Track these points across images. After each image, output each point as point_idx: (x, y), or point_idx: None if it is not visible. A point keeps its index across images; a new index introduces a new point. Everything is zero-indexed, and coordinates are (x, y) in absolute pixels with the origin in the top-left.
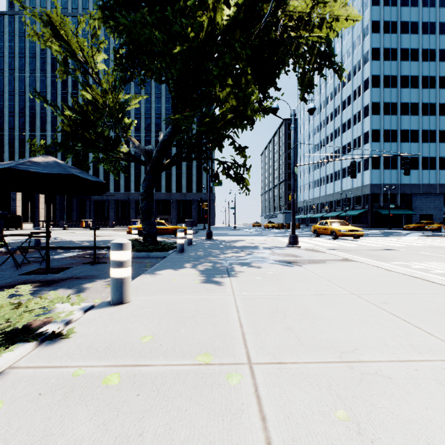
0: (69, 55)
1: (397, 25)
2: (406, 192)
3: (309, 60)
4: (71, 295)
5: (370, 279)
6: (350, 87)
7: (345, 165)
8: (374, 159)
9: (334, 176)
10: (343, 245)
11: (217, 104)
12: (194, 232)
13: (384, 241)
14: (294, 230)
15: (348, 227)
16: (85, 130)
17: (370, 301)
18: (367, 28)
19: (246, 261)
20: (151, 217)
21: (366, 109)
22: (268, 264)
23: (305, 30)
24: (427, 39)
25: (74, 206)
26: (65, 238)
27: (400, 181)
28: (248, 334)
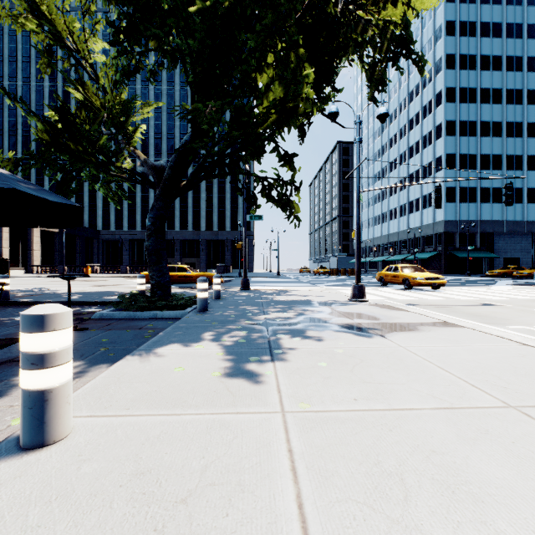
0: (52, 38)
1: (476, 26)
2: (487, 231)
3: (379, 47)
4: None
5: (511, 364)
6: (418, 103)
7: (413, 197)
8: (448, 190)
9: (398, 211)
10: (423, 297)
11: (254, 96)
12: (227, 280)
13: (474, 292)
14: (359, 278)
15: (425, 274)
16: (68, 137)
17: None
18: (440, 30)
19: (298, 326)
20: (161, 261)
21: (439, 129)
22: (331, 333)
23: (374, 7)
24: (513, 44)
25: (78, 247)
26: (52, 289)
27: (480, 217)
28: None
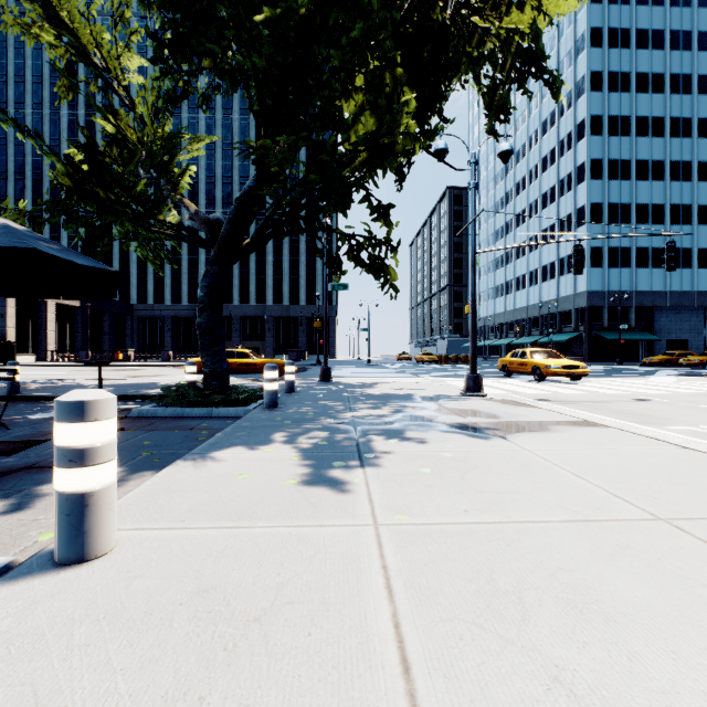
0: (74, 53)
1: (630, 35)
2: (645, 305)
3: (501, 65)
4: None
5: (666, 471)
6: (554, 136)
7: (547, 260)
8: (593, 251)
9: (528, 278)
10: (559, 391)
11: (338, 129)
12: (301, 369)
13: (625, 385)
14: (475, 366)
15: (561, 361)
16: (97, 182)
17: None
18: (582, 40)
19: (394, 426)
20: (217, 343)
21: (581, 170)
22: (438, 434)
23: (495, 12)
24: (679, 58)
25: (106, 326)
26: (74, 381)
27: (636, 286)
28: None
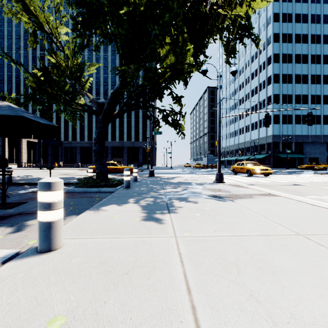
0: (37, 26)
1: (292, 16)
2: (299, 141)
3: (232, 31)
4: (9, 235)
5: (304, 215)
6: (257, 63)
7: (253, 121)
8: (275, 116)
9: (245, 129)
10: (258, 181)
11: (157, 61)
12: (140, 171)
13: (289, 178)
14: (220, 169)
15: (260, 167)
16: (48, 85)
17: (323, 244)
18: (270, 19)
19: (183, 196)
20: (102, 159)
21: (269, 79)
22: (203, 199)
23: (229, 7)
24: (314, 27)
25: (49, 151)
26: (36, 176)
27: (295, 132)
28: (201, 310)
